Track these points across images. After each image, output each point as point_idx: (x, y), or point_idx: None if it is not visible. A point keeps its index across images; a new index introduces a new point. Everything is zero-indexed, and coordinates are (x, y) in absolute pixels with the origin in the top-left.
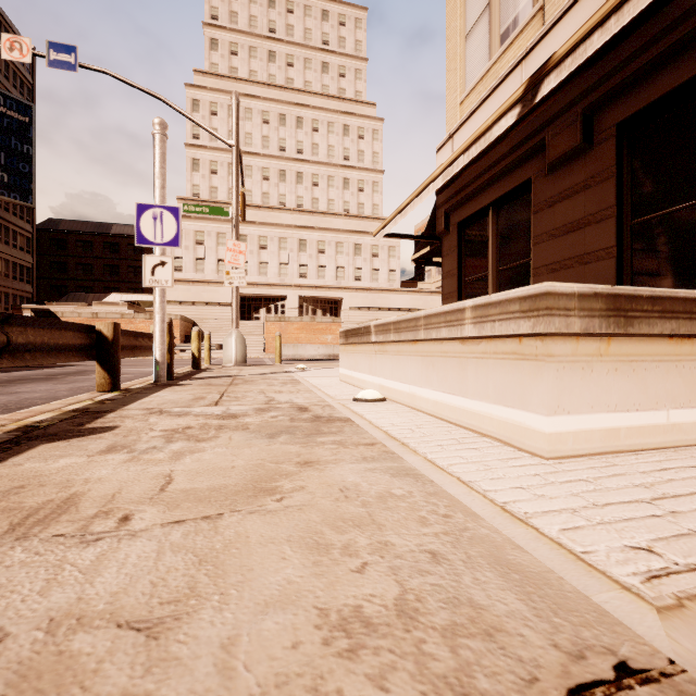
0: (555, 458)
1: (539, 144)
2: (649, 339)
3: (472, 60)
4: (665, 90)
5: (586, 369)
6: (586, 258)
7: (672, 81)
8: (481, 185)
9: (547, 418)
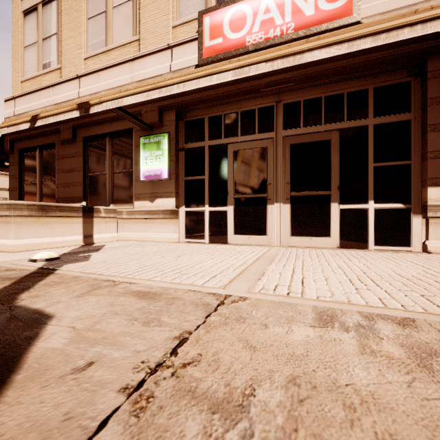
0: (17, 252)
1: (58, 129)
2: (56, 217)
3: (28, 63)
4: (95, 133)
5: (30, 226)
6: (75, 184)
7: (96, 132)
8: (32, 135)
9: (13, 240)
